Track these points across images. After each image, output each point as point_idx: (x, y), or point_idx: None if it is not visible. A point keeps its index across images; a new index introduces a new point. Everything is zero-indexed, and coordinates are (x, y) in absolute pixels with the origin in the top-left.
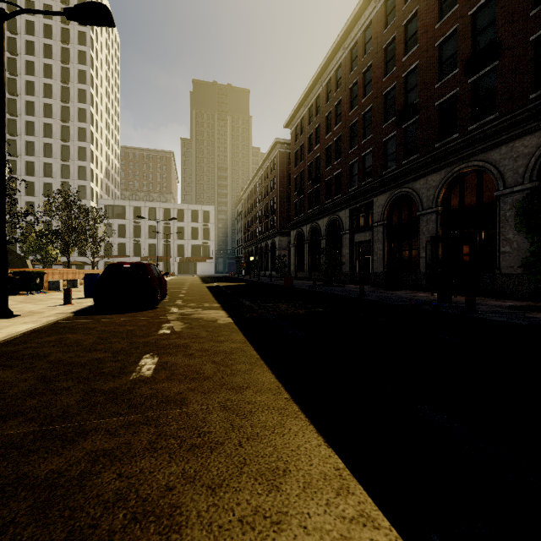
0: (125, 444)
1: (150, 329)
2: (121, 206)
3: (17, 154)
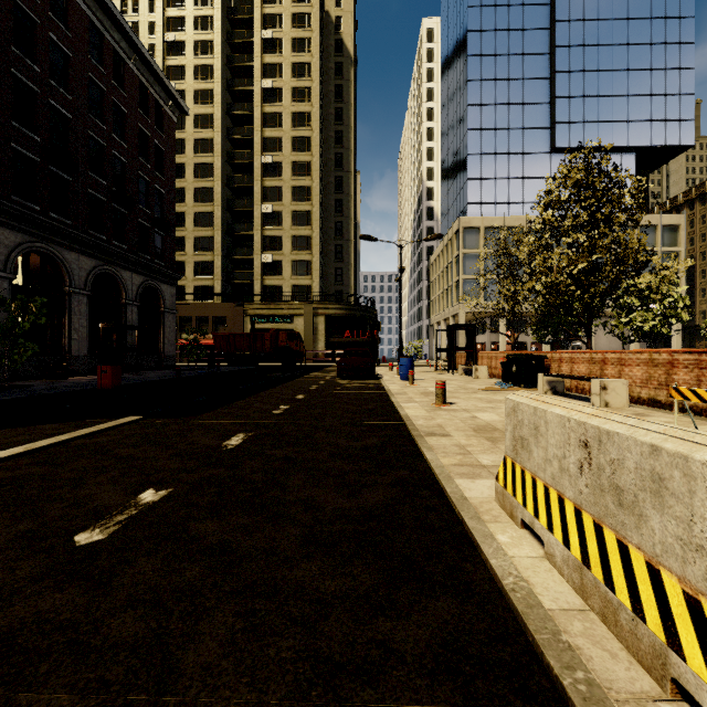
0: None
1: None
2: None
3: None
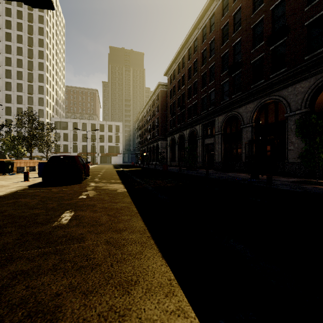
0: (37, 266)
1: (74, 195)
2: (65, 122)
3: (0, 89)
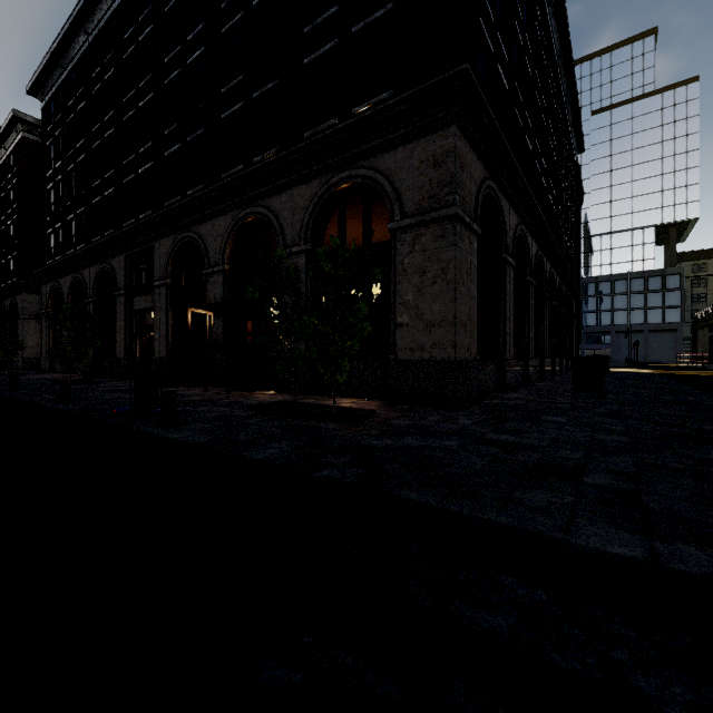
0: None
1: None
2: None
3: None
